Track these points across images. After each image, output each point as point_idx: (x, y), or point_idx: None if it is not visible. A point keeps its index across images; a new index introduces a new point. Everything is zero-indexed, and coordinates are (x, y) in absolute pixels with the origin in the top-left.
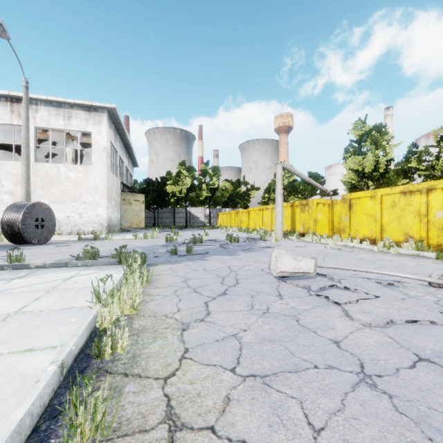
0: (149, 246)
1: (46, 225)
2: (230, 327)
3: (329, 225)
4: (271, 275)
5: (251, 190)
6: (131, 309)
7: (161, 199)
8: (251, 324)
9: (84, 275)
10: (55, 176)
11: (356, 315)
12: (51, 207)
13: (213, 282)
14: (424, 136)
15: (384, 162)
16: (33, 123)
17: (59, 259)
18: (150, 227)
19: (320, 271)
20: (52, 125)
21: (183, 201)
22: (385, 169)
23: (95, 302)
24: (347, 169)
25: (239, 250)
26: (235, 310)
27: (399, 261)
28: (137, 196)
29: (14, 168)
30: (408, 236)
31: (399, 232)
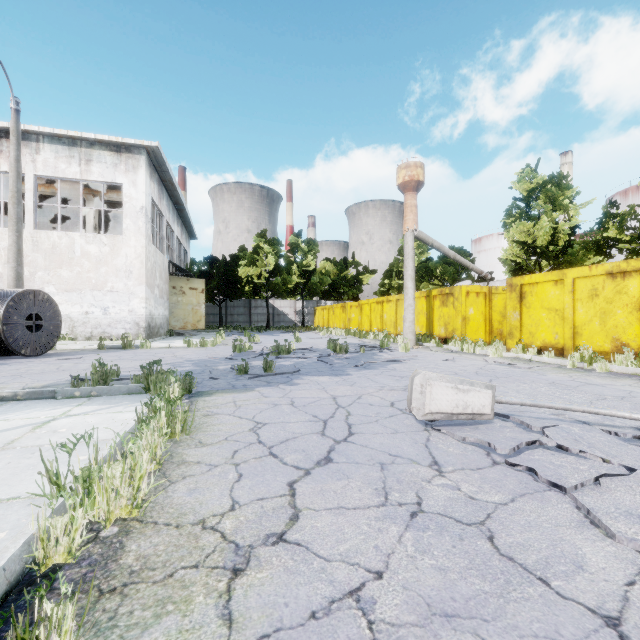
0: (207, 358)
1: (44, 325)
2: (344, 561)
3: (485, 325)
4: (410, 416)
5: (364, 273)
6: (131, 506)
7: (231, 286)
8: (391, 553)
9: (78, 415)
10: (66, 250)
11: (617, 526)
12: (60, 298)
13: (306, 432)
14: (619, 193)
15: (566, 230)
16: (32, 170)
17: (51, 382)
18: (214, 328)
19: (495, 407)
20: (61, 173)
21: (263, 290)
22: (567, 241)
23: (50, 495)
24: (509, 241)
25: (348, 366)
26: (352, 506)
27: (618, 386)
28: (194, 282)
29: (3, 238)
30: (618, 343)
31: (604, 337)
